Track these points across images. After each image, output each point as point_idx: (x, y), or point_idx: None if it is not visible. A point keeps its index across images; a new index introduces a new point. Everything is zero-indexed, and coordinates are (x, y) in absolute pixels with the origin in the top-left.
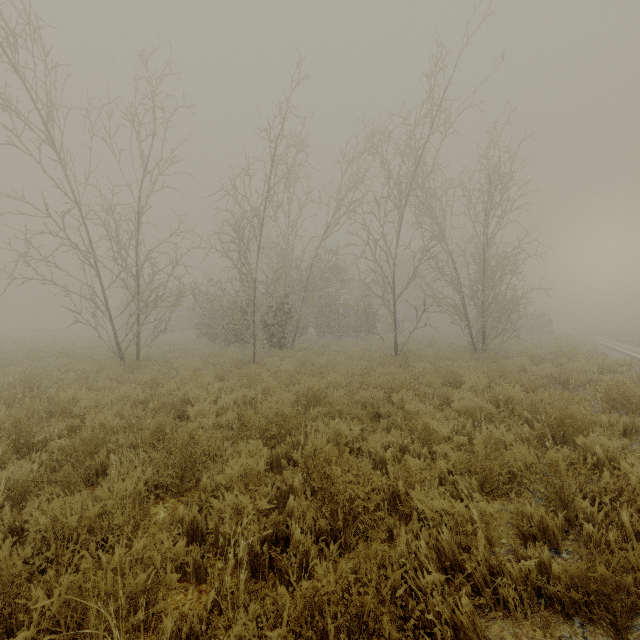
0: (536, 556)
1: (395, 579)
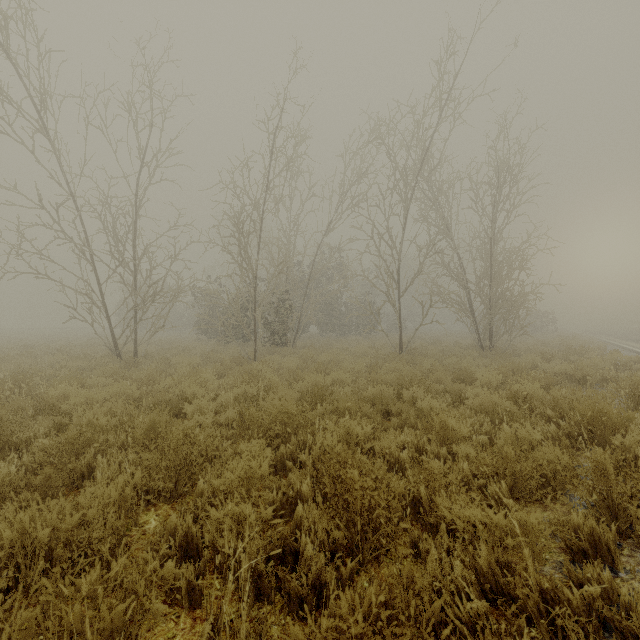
0: (594, 578)
1: (434, 611)
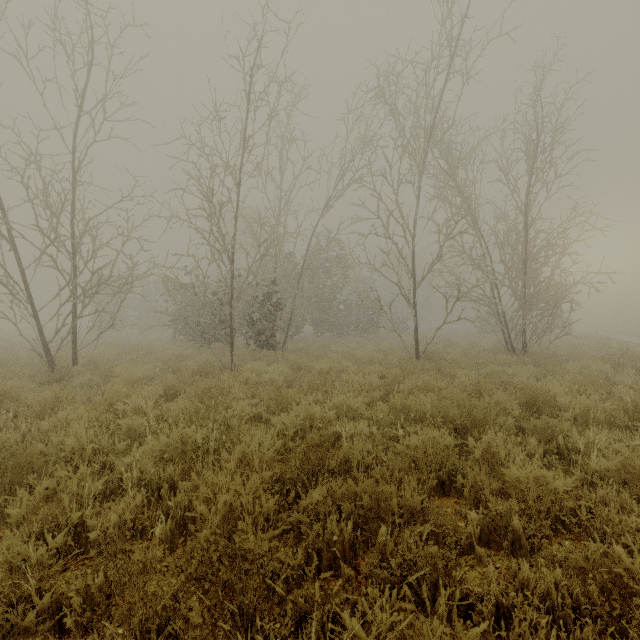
0: None
1: None
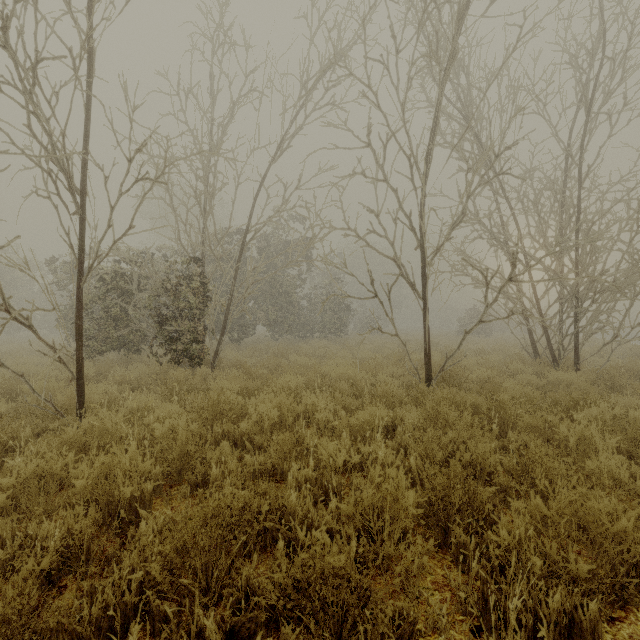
0: None
1: None
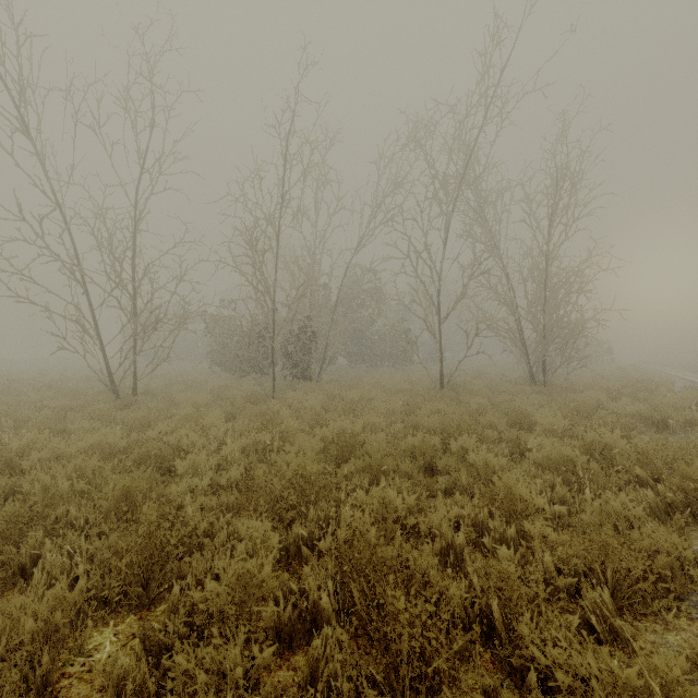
0: None
1: None
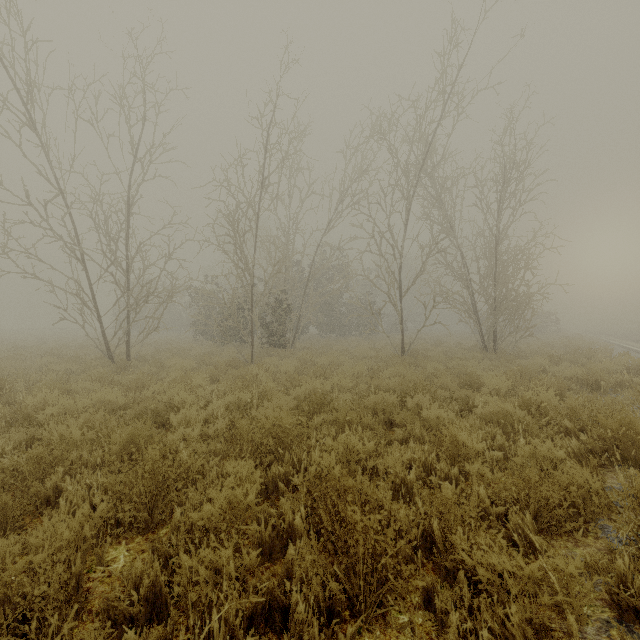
0: None
1: None
